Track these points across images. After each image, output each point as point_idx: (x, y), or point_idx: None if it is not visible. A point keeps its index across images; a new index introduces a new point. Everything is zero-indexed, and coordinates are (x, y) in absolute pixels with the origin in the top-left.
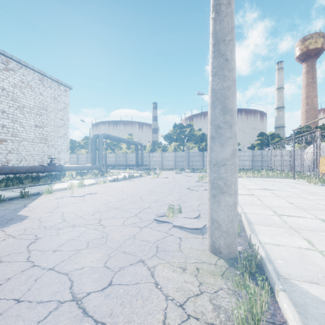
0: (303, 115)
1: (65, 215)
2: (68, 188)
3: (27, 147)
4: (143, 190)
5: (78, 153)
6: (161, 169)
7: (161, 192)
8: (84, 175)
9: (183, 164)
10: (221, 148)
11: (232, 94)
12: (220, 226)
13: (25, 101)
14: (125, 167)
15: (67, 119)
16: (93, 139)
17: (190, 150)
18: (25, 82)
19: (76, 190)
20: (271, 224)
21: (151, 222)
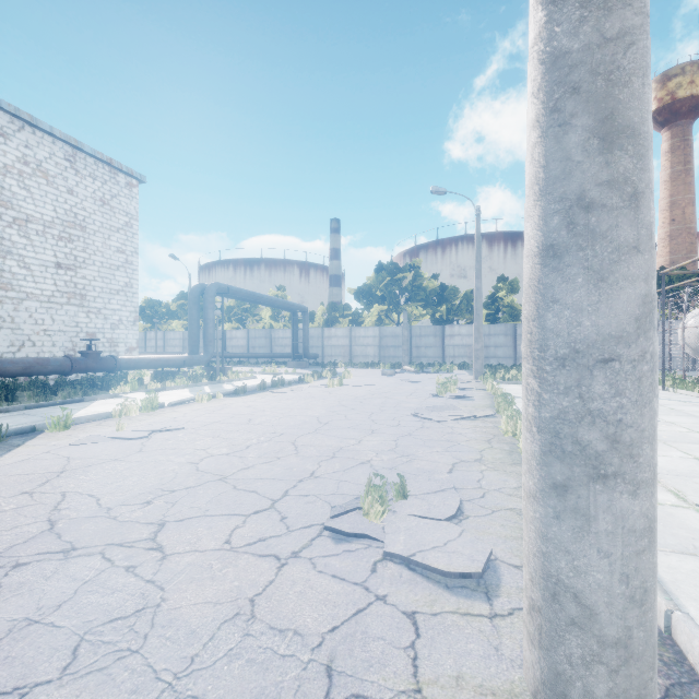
0: (663, 244)
1: (65, 505)
2: (115, 413)
3: (37, 313)
4: (303, 418)
5: (167, 329)
6: (349, 364)
7: (347, 426)
8: (169, 379)
9: (397, 354)
10: (592, 291)
11: (639, 65)
12: (590, 618)
13: (31, 208)
14: (269, 360)
15: (134, 250)
16: (192, 296)
17: (414, 321)
18: (31, 162)
19: (137, 418)
20: (697, 547)
21: (314, 536)
